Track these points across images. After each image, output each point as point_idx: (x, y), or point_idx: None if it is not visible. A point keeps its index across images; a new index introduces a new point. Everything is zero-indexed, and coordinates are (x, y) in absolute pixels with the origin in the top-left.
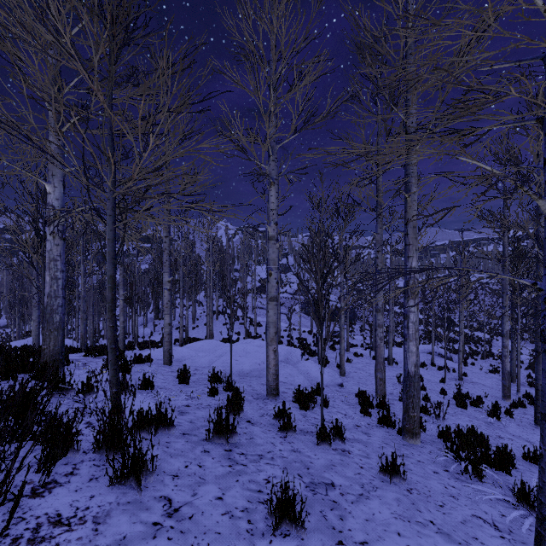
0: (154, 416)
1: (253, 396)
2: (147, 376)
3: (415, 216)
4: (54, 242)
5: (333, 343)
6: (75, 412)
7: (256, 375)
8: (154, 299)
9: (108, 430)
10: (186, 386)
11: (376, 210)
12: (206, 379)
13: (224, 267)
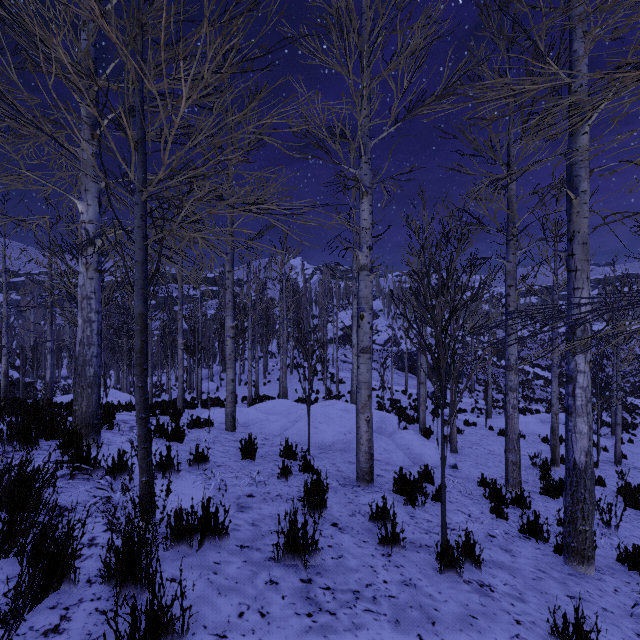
0: (200, 519)
1: (339, 480)
2: (202, 447)
3: (586, 226)
4: (87, 275)
5: (436, 407)
6: (69, 524)
7: (341, 449)
8: (221, 349)
9: (123, 550)
10: (251, 462)
11: (507, 229)
12: (277, 452)
13: (300, 312)
